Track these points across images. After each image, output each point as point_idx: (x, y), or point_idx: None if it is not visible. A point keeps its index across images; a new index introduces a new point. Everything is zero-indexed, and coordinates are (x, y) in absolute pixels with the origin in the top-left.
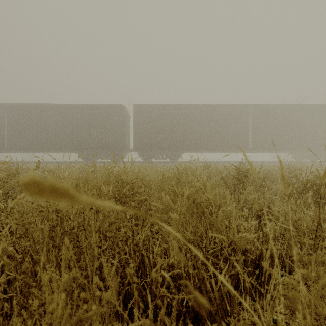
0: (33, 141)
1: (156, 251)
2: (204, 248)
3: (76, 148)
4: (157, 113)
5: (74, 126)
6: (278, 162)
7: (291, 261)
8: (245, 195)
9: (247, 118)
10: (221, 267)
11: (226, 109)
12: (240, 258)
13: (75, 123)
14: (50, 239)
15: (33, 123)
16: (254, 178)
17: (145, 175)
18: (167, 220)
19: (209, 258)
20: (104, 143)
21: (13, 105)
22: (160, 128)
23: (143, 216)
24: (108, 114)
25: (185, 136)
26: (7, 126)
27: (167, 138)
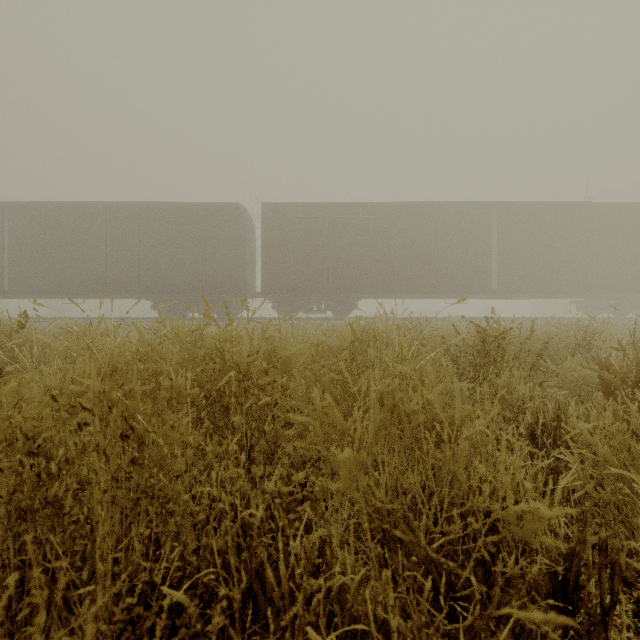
0: (61, 276)
1: (296, 551)
2: (422, 534)
3: (147, 290)
4: (308, 220)
5: (142, 245)
6: (550, 318)
7: (627, 553)
8: (501, 389)
9: (489, 231)
10: (465, 583)
11: (447, 213)
12: (524, 570)
13: (144, 240)
14: (17, 514)
15: (61, 239)
16: (519, 351)
17: (279, 346)
18: (328, 459)
19: (435, 559)
20: (203, 280)
21: (21, 205)
22: (314, 251)
23: (272, 442)
24: (210, 222)
25: (365, 266)
26: (9, 245)
27: (328, 271)
